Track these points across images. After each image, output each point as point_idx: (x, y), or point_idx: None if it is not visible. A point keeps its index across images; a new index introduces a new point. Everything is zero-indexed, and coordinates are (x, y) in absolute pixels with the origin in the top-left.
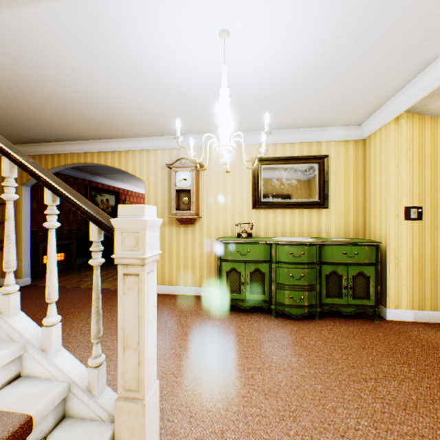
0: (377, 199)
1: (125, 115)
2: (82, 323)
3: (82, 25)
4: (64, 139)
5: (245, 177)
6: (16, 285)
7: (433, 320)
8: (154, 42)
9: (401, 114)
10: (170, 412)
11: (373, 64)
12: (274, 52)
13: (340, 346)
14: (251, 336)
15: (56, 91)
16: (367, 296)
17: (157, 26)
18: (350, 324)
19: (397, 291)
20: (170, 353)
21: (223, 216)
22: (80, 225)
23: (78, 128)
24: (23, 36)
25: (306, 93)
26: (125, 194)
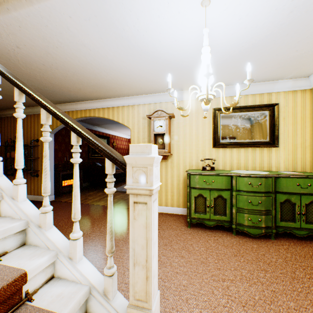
0: None
1: (119, 79)
2: (90, 231)
3: (94, 8)
4: (76, 100)
5: (207, 123)
6: (50, 206)
7: None
8: (147, 16)
9: None
10: None
11: None
12: (246, 15)
13: (301, 265)
14: (219, 250)
15: (73, 64)
16: None
17: (152, 1)
18: (304, 245)
19: None
20: None
21: (189, 153)
22: (84, 160)
23: (86, 91)
24: (53, 21)
25: (266, 51)
26: (113, 139)
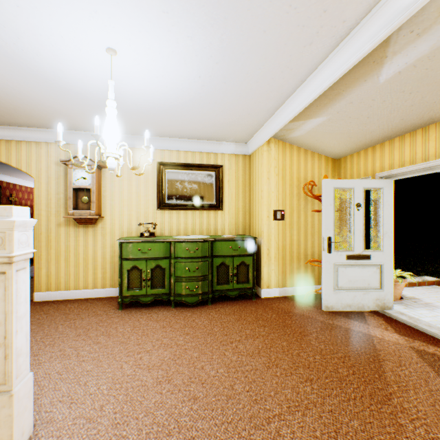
0: (257, 203)
1: (3, 101)
2: None
3: None
4: None
5: (151, 179)
6: None
7: (291, 294)
8: (34, 40)
9: (271, 139)
10: (49, 404)
11: (242, 100)
12: (162, 76)
13: (222, 321)
14: (148, 326)
15: None
16: (248, 281)
17: (37, 27)
18: (235, 304)
19: (269, 274)
20: (58, 355)
21: (128, 216)
22: None
23: None
24: None
25: (198, 113)
26: (11, 189)
